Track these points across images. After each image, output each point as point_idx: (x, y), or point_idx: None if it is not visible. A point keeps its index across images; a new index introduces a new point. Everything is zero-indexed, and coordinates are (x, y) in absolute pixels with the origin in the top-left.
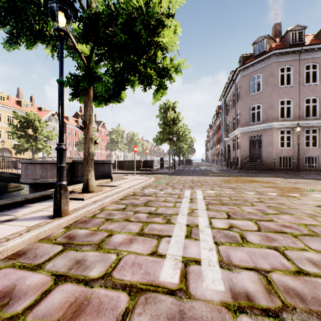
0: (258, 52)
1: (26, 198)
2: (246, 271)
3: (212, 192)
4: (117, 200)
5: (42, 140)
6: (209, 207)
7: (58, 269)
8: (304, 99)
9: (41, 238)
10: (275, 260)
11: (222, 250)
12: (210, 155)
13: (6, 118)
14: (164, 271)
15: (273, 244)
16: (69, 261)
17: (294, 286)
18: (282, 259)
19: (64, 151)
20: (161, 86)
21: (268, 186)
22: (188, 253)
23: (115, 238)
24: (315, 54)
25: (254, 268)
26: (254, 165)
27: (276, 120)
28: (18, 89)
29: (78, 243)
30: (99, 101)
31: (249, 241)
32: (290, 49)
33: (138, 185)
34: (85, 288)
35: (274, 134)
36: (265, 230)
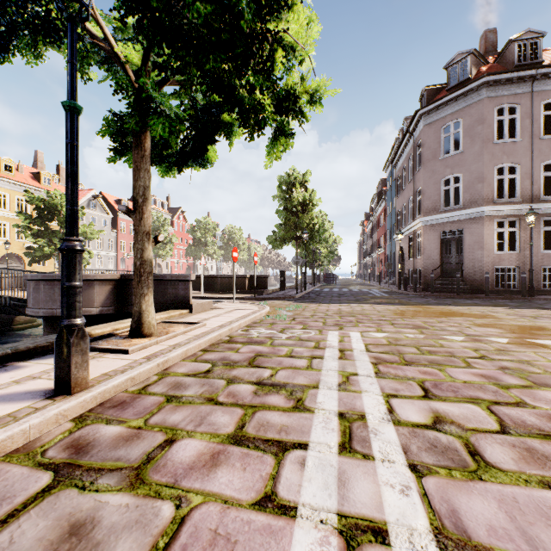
0: (456, 82)
1: (14, 350)
2: None
3: (381, 337)
4: (196, 352)
5: None
6: (380, 369)
7: None
8: (540, 163)
9: (13, 449)
10: None
11: (434, 492)
12: (367, 267)
13: (15, 202)
14: None
15: None
16: (56, 524)
17: None
18: None
19: (78, 254)
20: (282, 131)
21: (485, 323)
22: (351, 501)
23: (178, 451)
24: None
25: None
26: (448, 283)
27: (489, 203)
28: (35, 153)
29: (93, 463)
30: (166, 165)
31: (491, 462)
32: (515, 73)
33: (238, 321)
34: None
35: (485, 228)
36: (518, 432)
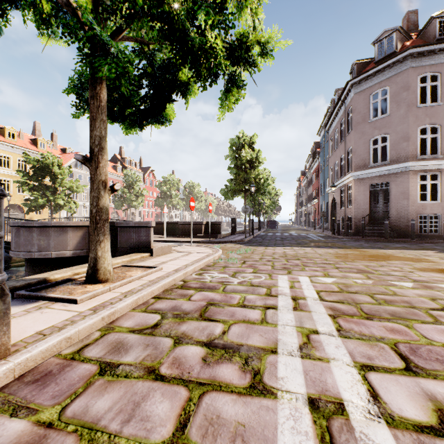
0: (383, 55)
1: None
2: None
3: (330, 282)
4: (149, 300)
5: (64, 193)
6: (341, 325)
7: None
8: None
9: None
10: None
11: None
12: (302, 215)
13: (17, 162)
14: None
15: None
16: None
17: None
18: None
19: None
20: (234, 83)
21: (425, 268)
22: None
23: None
24: None
25: None
26: (376, 229)
27: (413, 159)
28: (34, 123)
29: None
30: (129, 123)
31: None
32: (436, 46)
33: (193, 265)
34: None
35: (410, 181)
36: None
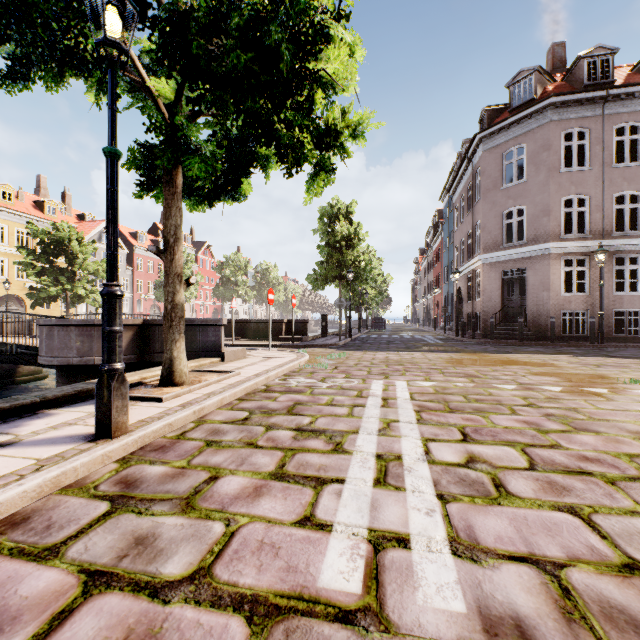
0: (519, 102)
1: (43, 398)
2: (512, 563)
3: (428, 385)
4: (232, 401)
5: (86, 279)
6: (423, 416)
7: (95, 557)
8: (612, 195)
9: (67, 485)
10: (574, 537)
11: (455, 514)
12: (421, 310)
13: (14, 235)
14: (330, 562)
15: (566, 500)
16: (122, 537)
17: (623, 601)
18: (589, 534)
19: (118, 299)
20: (322, 166)
21: (542, 372)
22: (381, 520)
23: (223, 485)
24: (635, 104)
25: (529, 557)
26: (510, 329)
27: (555, 239)
28: (38, 178)
29: (145, 495)
30: (196, 199)
31: (513, 492)
32: (584, 94)
33: (275, 370)
34: (150, 605)
35: (551, 267)
36: (544, 469)
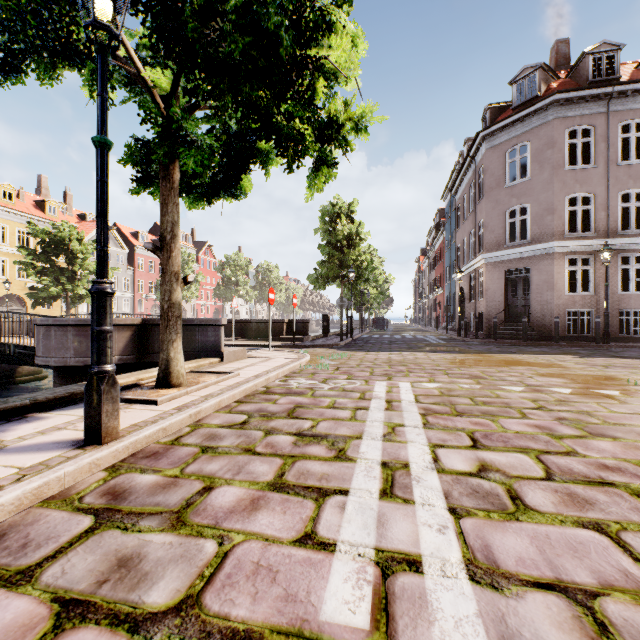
0: (523, 99)
1: (33, 401)
2: (537, 591)
3: (433, 387)
4: (231, 403)
5: (86, 279)
6: (429, 420)
7: (72, 582)
8: (618, 193)
9: (49, 496)
10: (604, 559)
11: (470, 531)
12: (423, 310)
13: (15, 235)
14: (333, 590)
15: (590, 515)
16: (104, 558)
17: None
18: (620, 556)
19: (108, 297)
20: (324, 160)
21: (550, 373)
22: (389, 539)
23: (218, 497)
24: None
25: (556, 584)
26: (514, 329)
27: (559, 237)
28: (39, 178)
29: (133, 508)
30: (195, 196)
31: (531, 505)
32: (588, 91)
33: (276, 371)
34: None
35: (555, 266)
36: (562, 479)
